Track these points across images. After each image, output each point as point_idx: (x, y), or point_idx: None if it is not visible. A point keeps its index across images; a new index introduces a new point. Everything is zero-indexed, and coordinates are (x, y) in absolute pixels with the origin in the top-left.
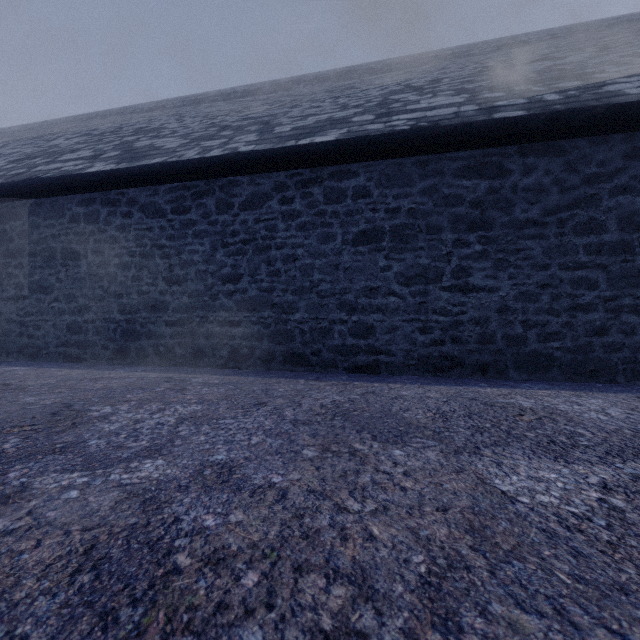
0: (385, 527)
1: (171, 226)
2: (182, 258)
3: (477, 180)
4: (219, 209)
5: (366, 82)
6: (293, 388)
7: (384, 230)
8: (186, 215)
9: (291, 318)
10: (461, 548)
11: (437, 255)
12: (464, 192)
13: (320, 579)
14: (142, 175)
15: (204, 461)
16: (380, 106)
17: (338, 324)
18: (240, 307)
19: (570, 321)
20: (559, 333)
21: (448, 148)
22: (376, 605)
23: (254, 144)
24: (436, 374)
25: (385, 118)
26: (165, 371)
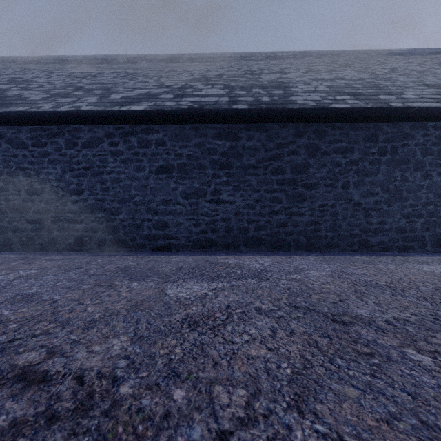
0: (95, 307)
1: (32, 155)
2: (40, 177)
3: (224, 141)
4: (67, 146)
5: (184, 67)
6: (108, 260)
7: (174, 166)
8: (43, 148)
9: (117, 218)
10: (122, 310)
11: (203, 182)
12: (218, 147)
13: (47, 323)
14: (8, 118)
15: (20, 293)
16: (180, 89)
17: (146, 221)
18: (82, 211)
19: (270, 220)
20: (264, 226)
21: (209, 122)
22: (64, 327)
23: (93, 105)
24: (203, 250)
25: (178, 98)
26: (25, 254)
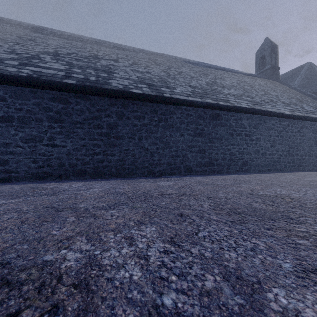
0: None
1: None
2: None
3: (58, 103)
4: None
5: (45, 39)
6: None
7: (14, 117)
8: None
9: None
10: None
11: (41, 131)
12: (53, 107)
13: None
14: None
15: None
16: (28, 58)
17: None
18: None
19: (92, 158)
20: (88, 162)
21: (45, 88)
22: None
23: None
24: (40, 180)
25: (22, 66)
26: None
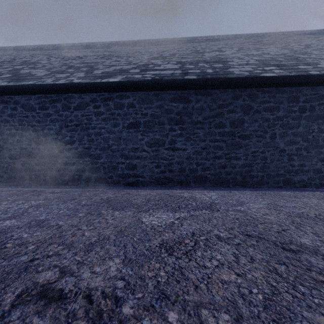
0: (90, 232)
1: (38, 116)
2: (44, 132)
3: (178, 103)
4: (63, 109)
5: (146, 49)
6: (94, 193)
7: (141, 122)
8: (46, 111)
9: (99, 161)
10: (111, 235)
11: (163, 134)
12: (173, 108)
13: (56, 245)
14: (22, 89)
15: (33, 219)
16: (144, 65)
17: (120, 164)
18: (74, 156)
19: (213, 163)
20: (209, 167)
21: (167, 89)
22: (70, 249)
23: (81, 79)
24: (162, 185)
25: (143, 72)
26: (34, 187)
